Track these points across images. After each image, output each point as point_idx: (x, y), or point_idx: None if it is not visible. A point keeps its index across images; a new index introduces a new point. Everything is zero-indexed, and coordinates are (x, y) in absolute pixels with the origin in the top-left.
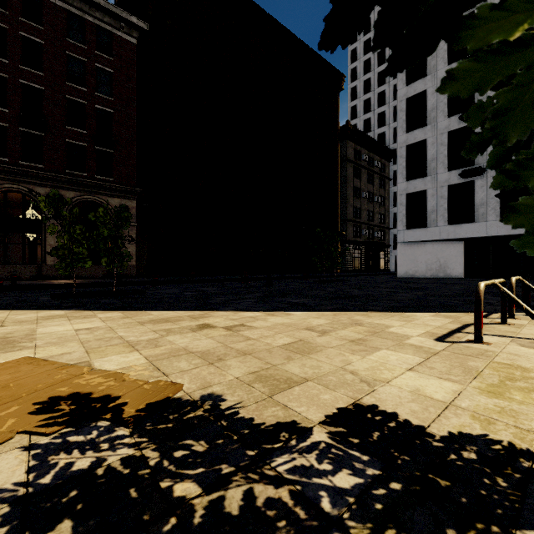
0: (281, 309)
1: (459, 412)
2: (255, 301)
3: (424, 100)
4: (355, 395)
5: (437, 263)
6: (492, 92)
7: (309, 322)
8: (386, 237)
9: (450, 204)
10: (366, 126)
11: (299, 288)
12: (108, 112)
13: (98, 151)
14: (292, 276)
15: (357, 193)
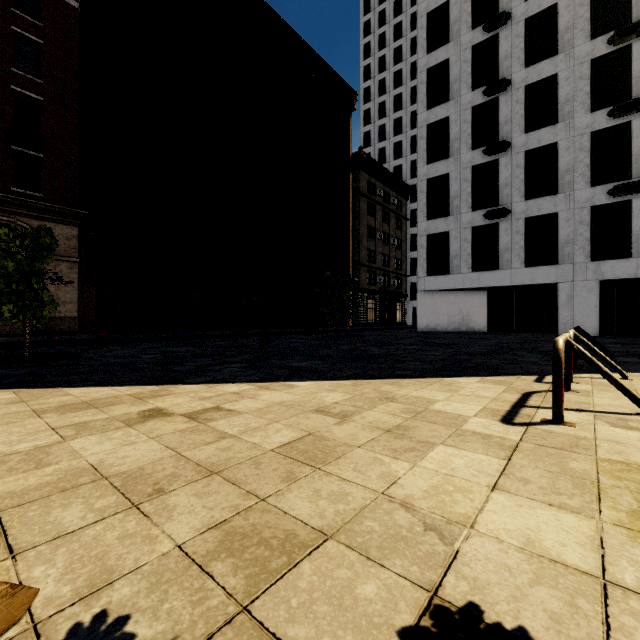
0: (280, 379)
1: (636, 607)
2: (244, 366)
3: (446, 128)
4: (425, 574)
5: (460, 315)
6: (517, 125)
7: (320, 398)
8: (403, 285)
9: (474, 248)
10: (381, 156)
11: (304, 346)
12: (33, 98)
13: (17, 153)
14: (295, 331)
15: (371, 233)
